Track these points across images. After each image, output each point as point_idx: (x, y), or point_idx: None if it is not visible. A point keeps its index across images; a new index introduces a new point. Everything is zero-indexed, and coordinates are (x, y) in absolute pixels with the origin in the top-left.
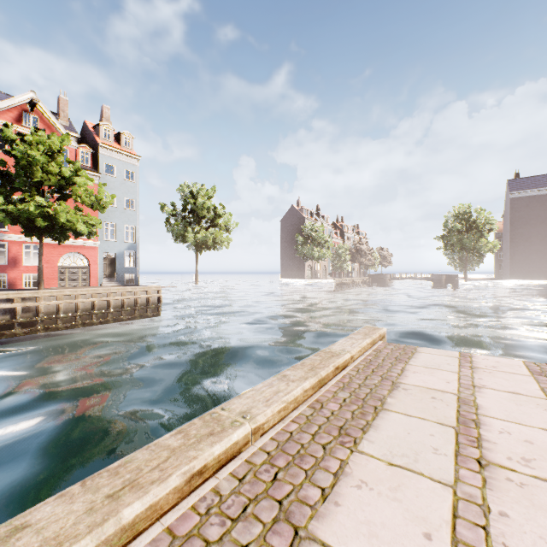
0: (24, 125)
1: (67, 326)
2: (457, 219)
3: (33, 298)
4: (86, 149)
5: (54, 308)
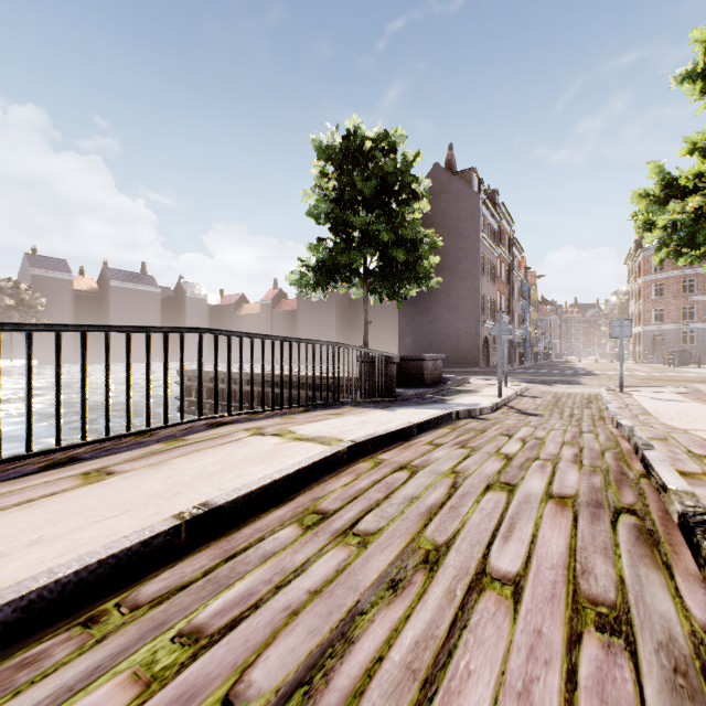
0: None
1: None
2: (5, 292)
3: None
4: None
5: None
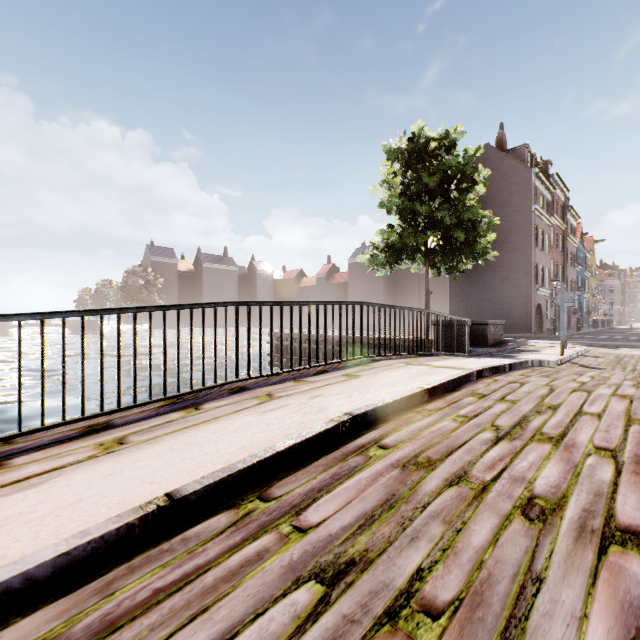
0: None
1: None
2: (138, 275)
3: None
4: None
5: None
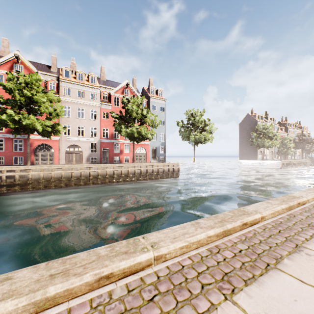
0: (124, 94)
1: (144, 179)
2: None
3: (133, 166)
4: (145, 100)
5: (139, 171)
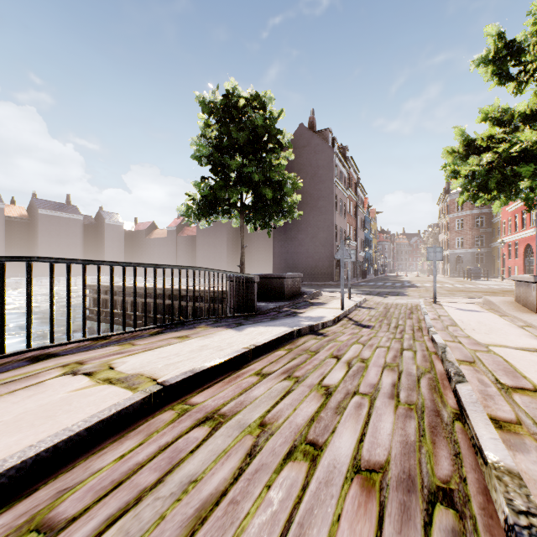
0: None
1: None
2: None
3: None
4: None
5: None
